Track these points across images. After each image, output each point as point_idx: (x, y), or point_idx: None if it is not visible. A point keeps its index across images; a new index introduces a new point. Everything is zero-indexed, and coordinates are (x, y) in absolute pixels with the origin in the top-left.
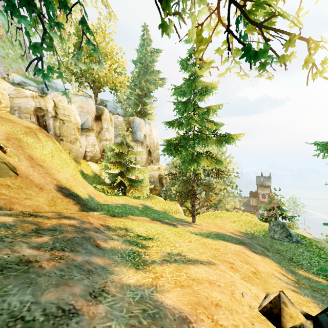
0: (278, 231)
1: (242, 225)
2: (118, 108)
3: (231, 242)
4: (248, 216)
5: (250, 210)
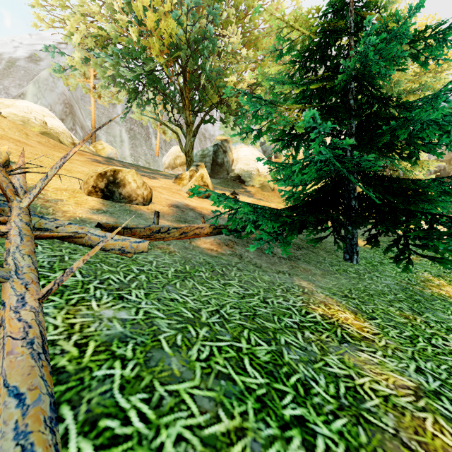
0: None
1: None
2: None
3: None
4: None
5: None
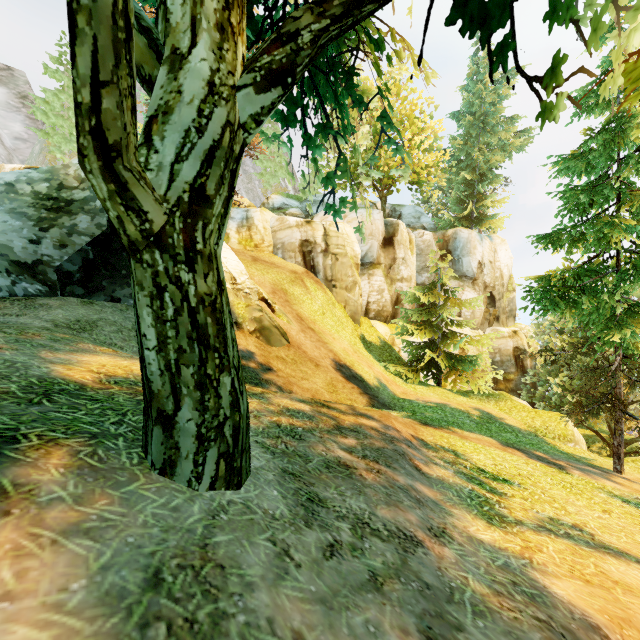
0: None
1: None
2: (422, 216)
3: None
4: None
5: None
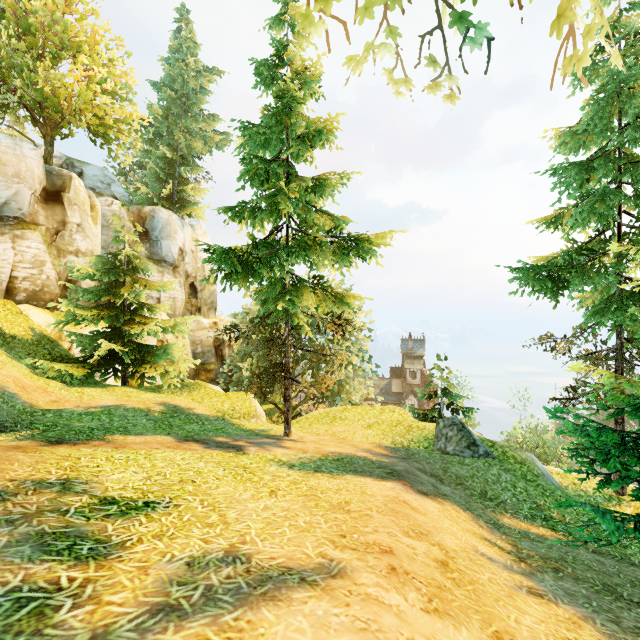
0: (453, 438)
1: (385, 431)
2: (114, 183)
3: (372, 474)
4: (394, 412)
5: (392, 401)
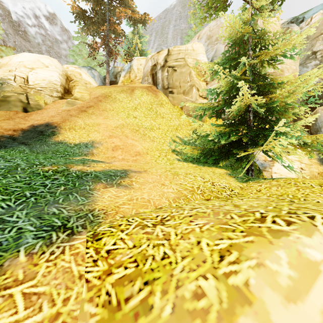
0: None
1: None
2: None
3: None
4: None
5: None
